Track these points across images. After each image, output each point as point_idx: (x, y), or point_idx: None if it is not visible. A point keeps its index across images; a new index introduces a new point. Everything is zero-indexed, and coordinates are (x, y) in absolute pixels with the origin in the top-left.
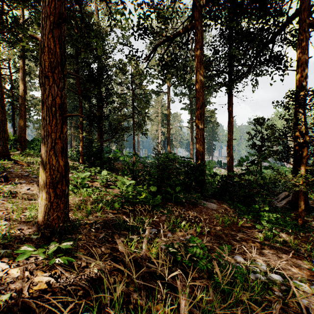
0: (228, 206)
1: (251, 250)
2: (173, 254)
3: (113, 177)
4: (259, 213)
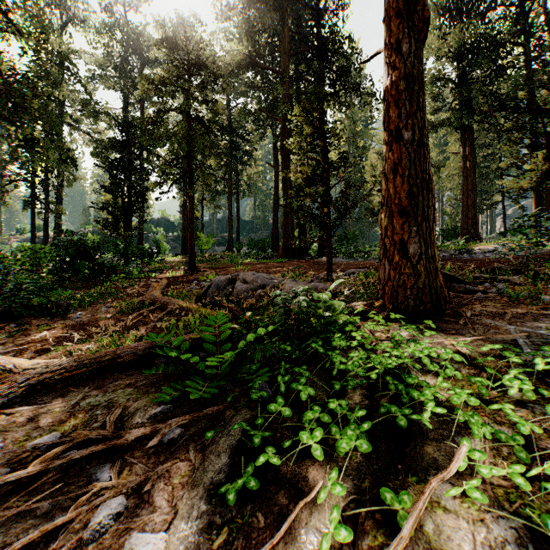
0: None
1: None
2: None
3: None
4: None
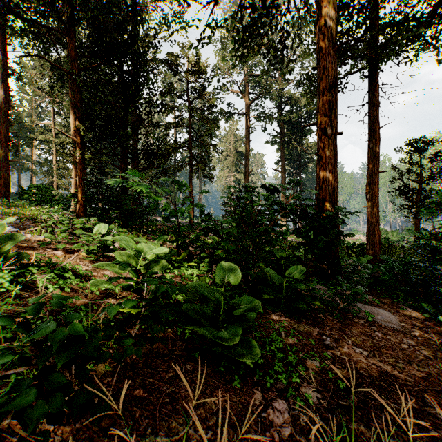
0: (419, 315)
1: None
2: None
3: None
4: None
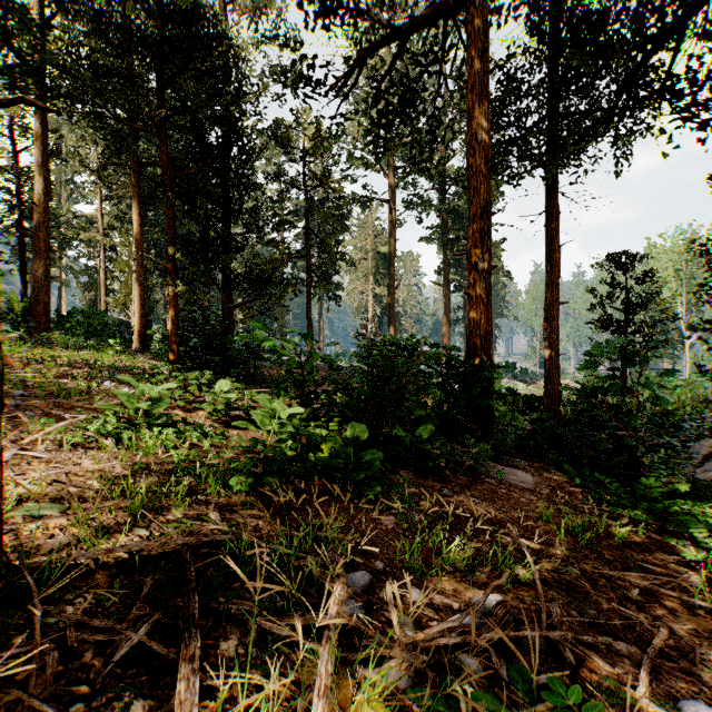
0: (563, 478)
1: (707, 654)
2: None
3: (245, 398)
4: (668, 504)
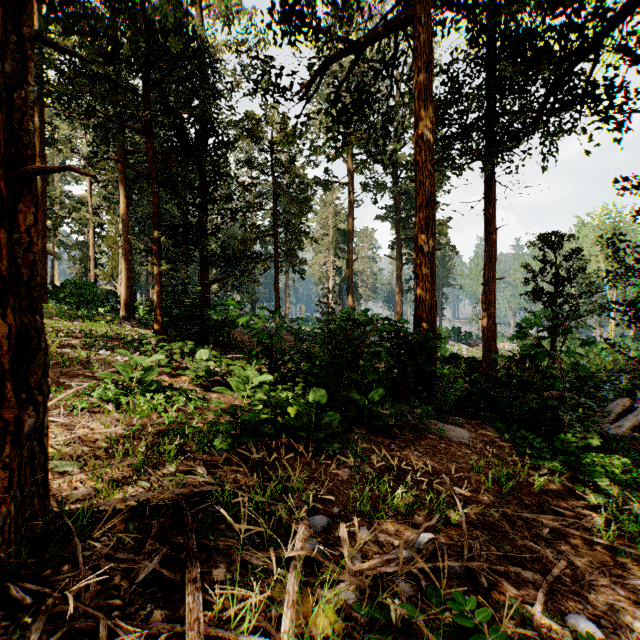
0: (495, 434)
1: (597, 581)
2: (384, 632)
3: (222, 366)
4: (581, 457)
